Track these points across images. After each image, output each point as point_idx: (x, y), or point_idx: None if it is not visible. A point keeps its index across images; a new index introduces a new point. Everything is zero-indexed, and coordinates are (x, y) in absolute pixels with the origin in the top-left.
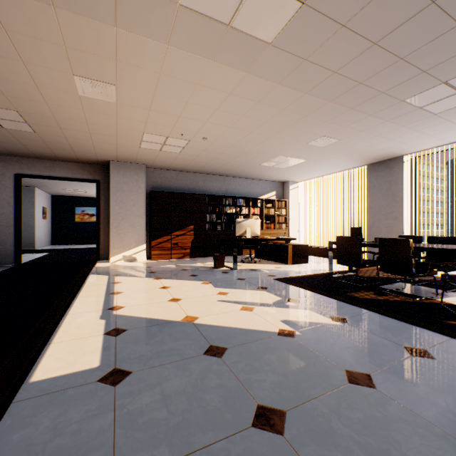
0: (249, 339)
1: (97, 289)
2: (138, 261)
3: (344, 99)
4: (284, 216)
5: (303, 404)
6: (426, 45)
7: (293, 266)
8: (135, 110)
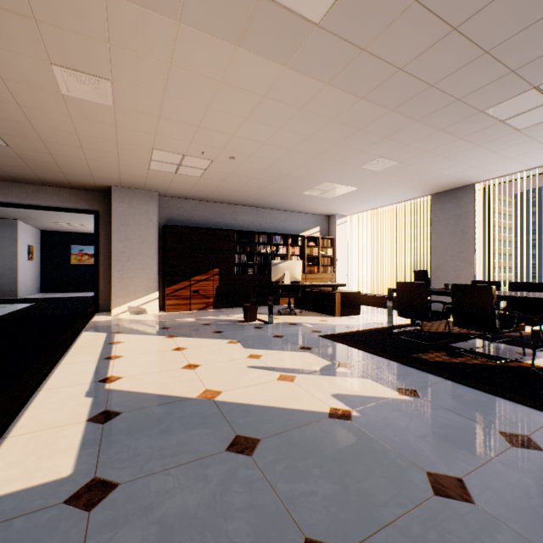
0: (290, 424)
1: (89, 352)
2: (148, 314)
3: (409, 107)
4: (330, 258)
5: (374, 535)
6: (519, 34)
7: (342, 319)
8: (139, 118)
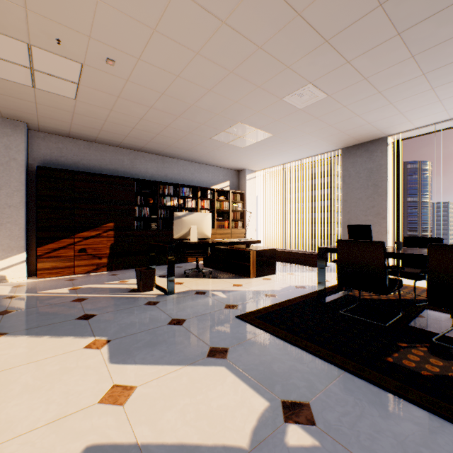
0: None
1: None
2: (8, 282)
3: None
4: (240, 212)
5: None
6: None
7: (258, 282)
8: None
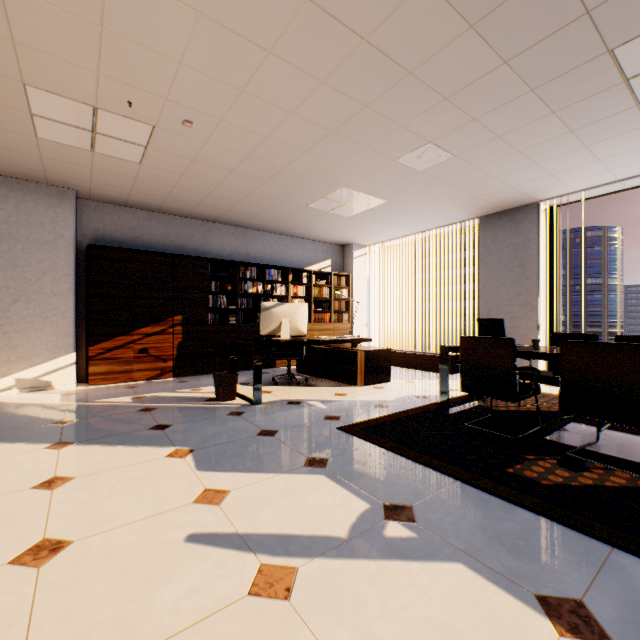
0: None
1: None
2: (55, 390)
3: (503, 23)
4: (345, 301)
5: None
6: None
7: (367, 391)
8: None
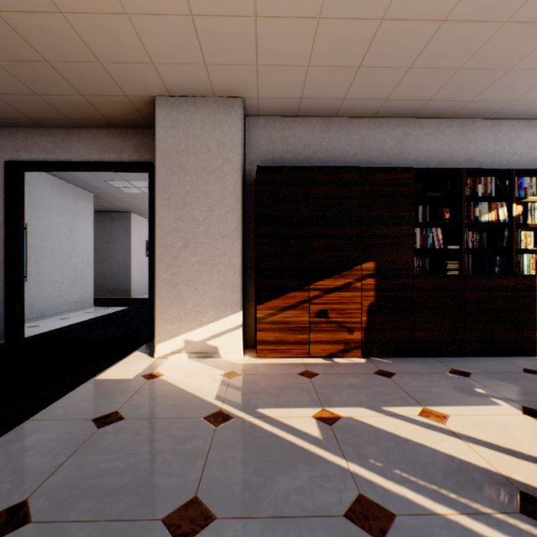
0: None
1: None
2: (220, 359)
3: None
4: None
5: None
6: None
7: None
8: None
